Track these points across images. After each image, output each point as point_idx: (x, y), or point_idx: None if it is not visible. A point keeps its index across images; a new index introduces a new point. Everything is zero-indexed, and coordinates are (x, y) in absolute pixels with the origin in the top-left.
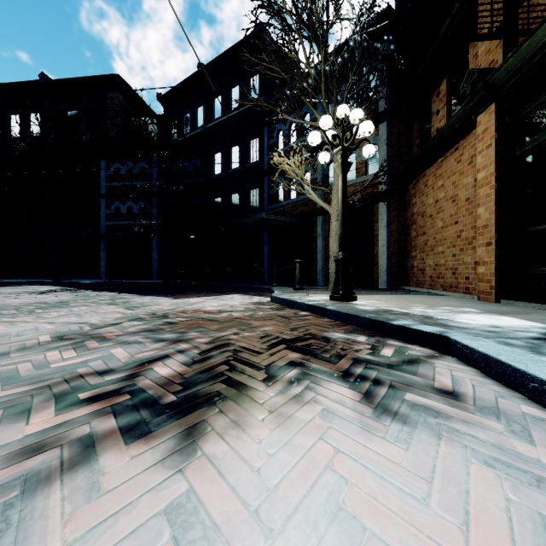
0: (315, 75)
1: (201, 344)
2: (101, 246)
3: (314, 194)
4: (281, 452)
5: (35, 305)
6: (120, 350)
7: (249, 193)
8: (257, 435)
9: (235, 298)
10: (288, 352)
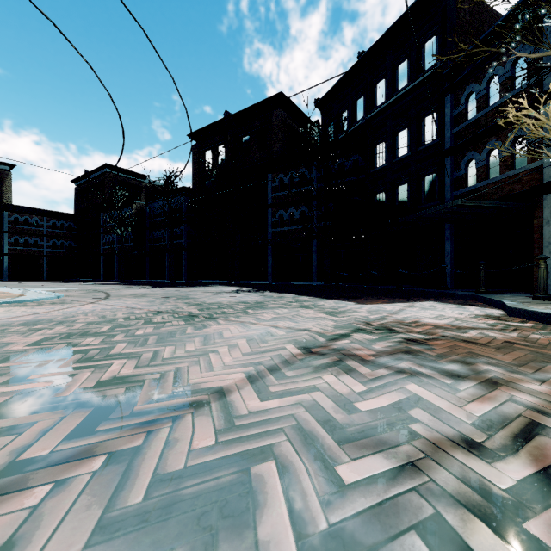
0: None
1: None
2: (268, 252)
3: None
4: None
5: (241, 305)
6: (418, 388)
7: (422, 181)
8: None
9: (437, 306)
10: None
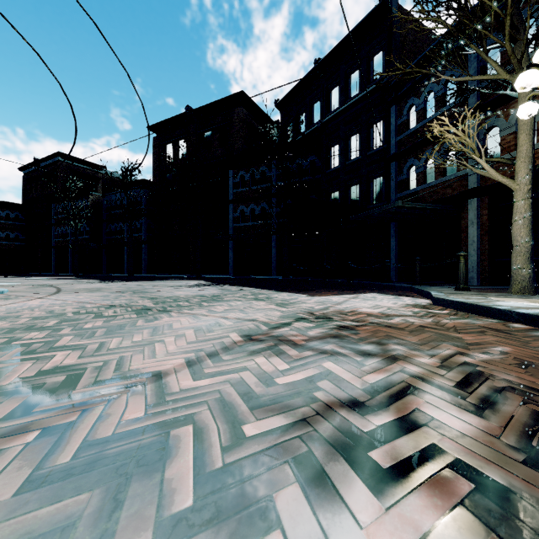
0: (496, 9)
1: (434, 367)
2: (230, 246)
3: (488, 167)
4: None
5: (198, 298)
6: (332, 364)
7: (371, 182)
8: None
9: (378, 297)
10: None
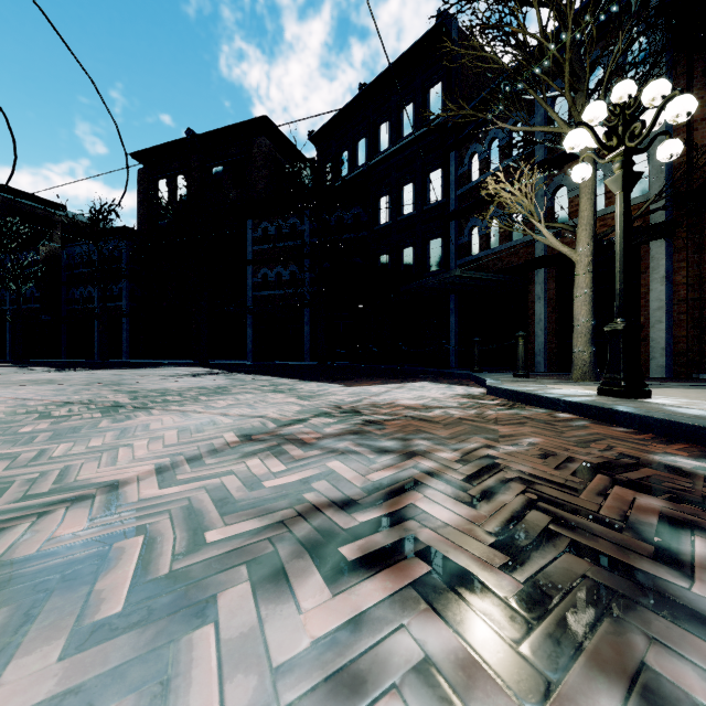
0: (554, 53)
1: (451, 462)
2: (248, 322)
3: (548, 233)
4: None
5: (195, 391)
6: (339, 464)
7: (428, 245)
8: None
9: (427, 387)
10: (631, 493)
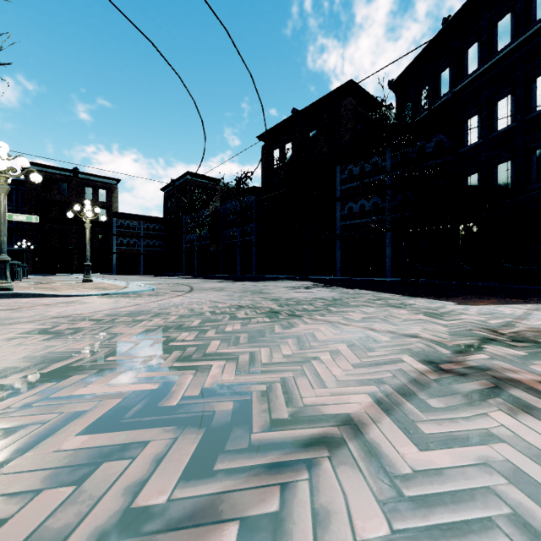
0: None
1: None
2: (337, 246)
3: None
4: None
5: (319, 301)
6: None
7: (532, 155)
8: None
9: None
10: None
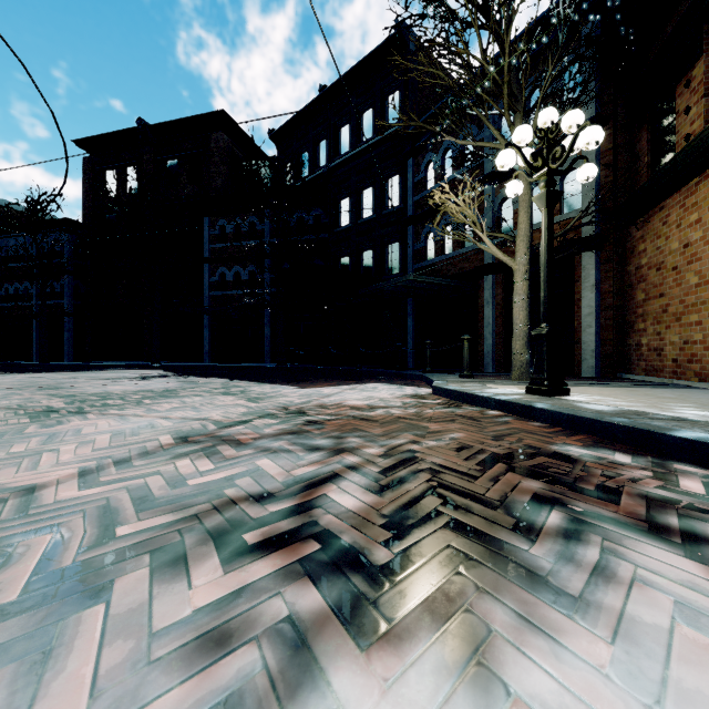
0: (494, 74)
1: (375, 457)
2: (205, 322)
3: (490, 243)
4: (674, 708)
5: (141, 394)
6: (268, 461)
7: (386, 248)
8: (590, 655)
9: (379, 388)
10: (519, 478)
